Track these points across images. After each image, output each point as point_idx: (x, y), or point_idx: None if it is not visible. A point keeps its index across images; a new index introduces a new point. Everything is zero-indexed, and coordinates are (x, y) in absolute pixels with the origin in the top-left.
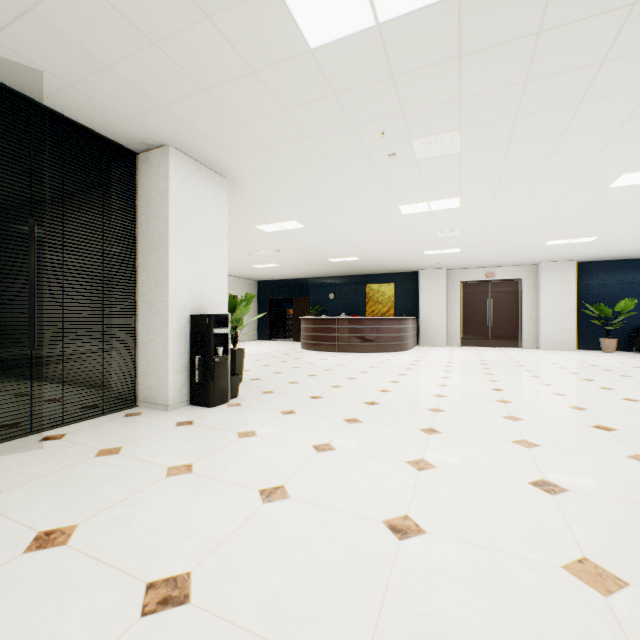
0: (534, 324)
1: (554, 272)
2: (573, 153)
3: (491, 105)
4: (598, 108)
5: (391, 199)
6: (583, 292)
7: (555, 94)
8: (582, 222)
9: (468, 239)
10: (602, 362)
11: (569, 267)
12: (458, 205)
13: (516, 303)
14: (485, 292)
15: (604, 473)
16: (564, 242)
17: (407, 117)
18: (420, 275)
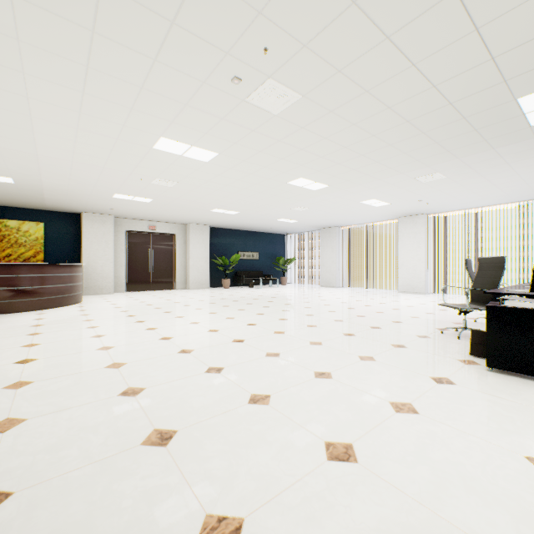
0: (184, 270)
1: (198, 232)
2: (308, 154)
3: (338, 92)
4: (351, 133)
5: (166, 125)
6: (212, 248)
7: (359, 111)
8: (248, 201)
9: (171, 193)
10: (241, 294)
11: (206, 229)
12: (208, 160)
13: (172, 253)
14: (148, 242)
15: (419, 360)
16: (222, 211)
17: (301, 53)
18: (84, 218)
